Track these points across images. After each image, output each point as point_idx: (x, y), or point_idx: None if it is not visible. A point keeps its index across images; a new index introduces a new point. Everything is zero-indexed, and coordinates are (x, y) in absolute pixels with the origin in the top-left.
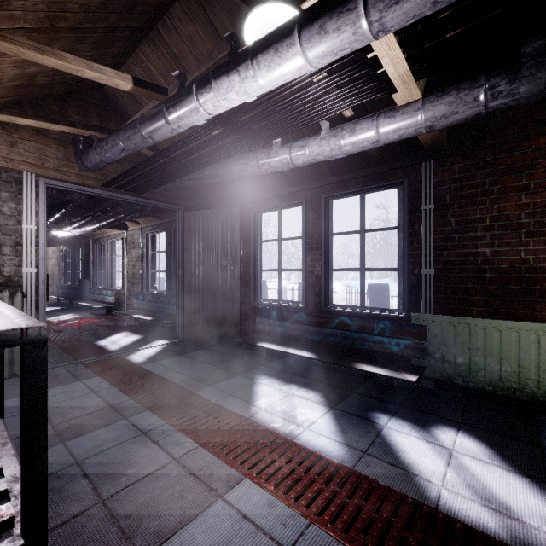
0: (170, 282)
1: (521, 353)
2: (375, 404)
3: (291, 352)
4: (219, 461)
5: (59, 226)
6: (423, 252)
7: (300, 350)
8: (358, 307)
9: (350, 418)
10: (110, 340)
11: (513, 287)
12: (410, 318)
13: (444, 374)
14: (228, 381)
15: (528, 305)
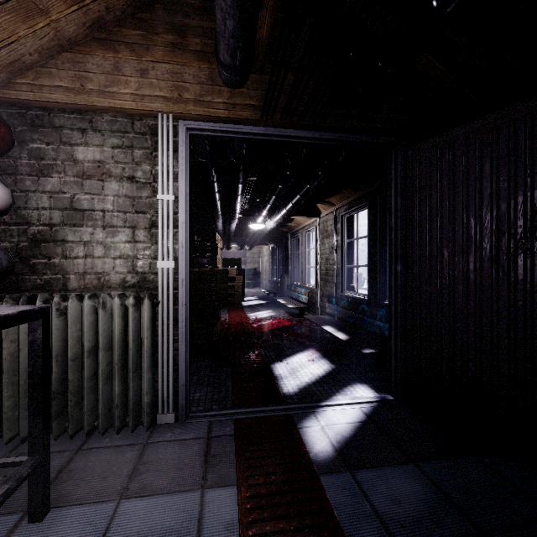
0: (373, 283)
1: None
2: None
3: None
4: None
5: (253, 218)
6: None
7: None
8: None
9: None
10: (289, 365)
11: None
12: None
13: None
14: None
15: None
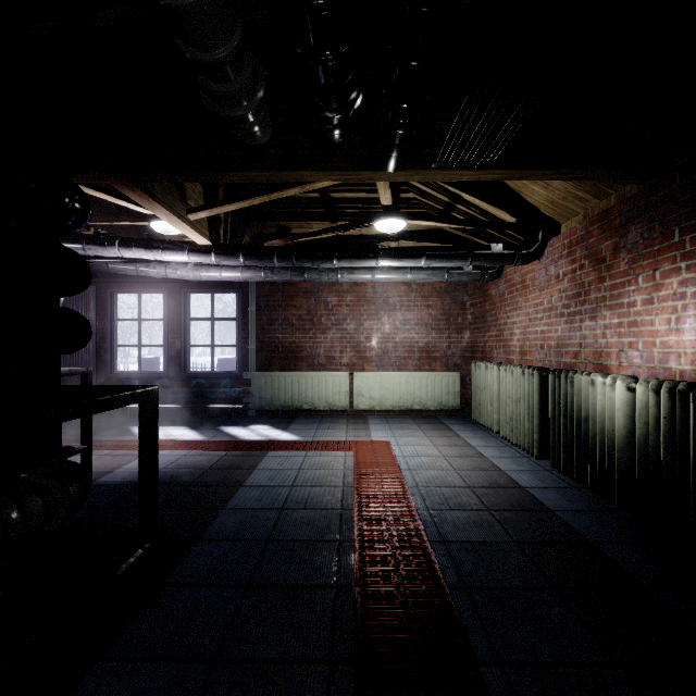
0: None
1: (293, 387)
2: (221, 424)
3: (160, 406)
4: (134, 451)
5: None
6: (250, 336)
7: (166, 405)
8: (210, 372)
9: (206, 430)
10: None
11: (290, 355)
12: (243, 376)
13: (260, 406)
14: (107, 432)
15: (296, 364)
